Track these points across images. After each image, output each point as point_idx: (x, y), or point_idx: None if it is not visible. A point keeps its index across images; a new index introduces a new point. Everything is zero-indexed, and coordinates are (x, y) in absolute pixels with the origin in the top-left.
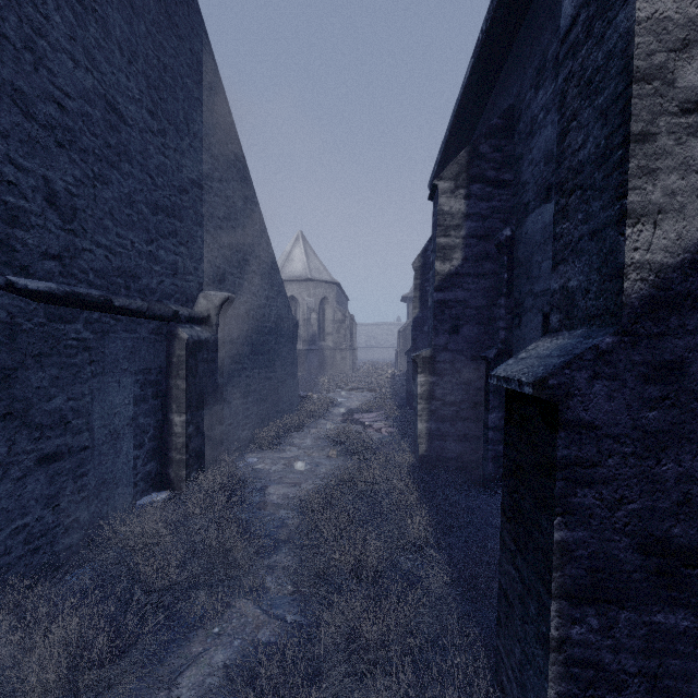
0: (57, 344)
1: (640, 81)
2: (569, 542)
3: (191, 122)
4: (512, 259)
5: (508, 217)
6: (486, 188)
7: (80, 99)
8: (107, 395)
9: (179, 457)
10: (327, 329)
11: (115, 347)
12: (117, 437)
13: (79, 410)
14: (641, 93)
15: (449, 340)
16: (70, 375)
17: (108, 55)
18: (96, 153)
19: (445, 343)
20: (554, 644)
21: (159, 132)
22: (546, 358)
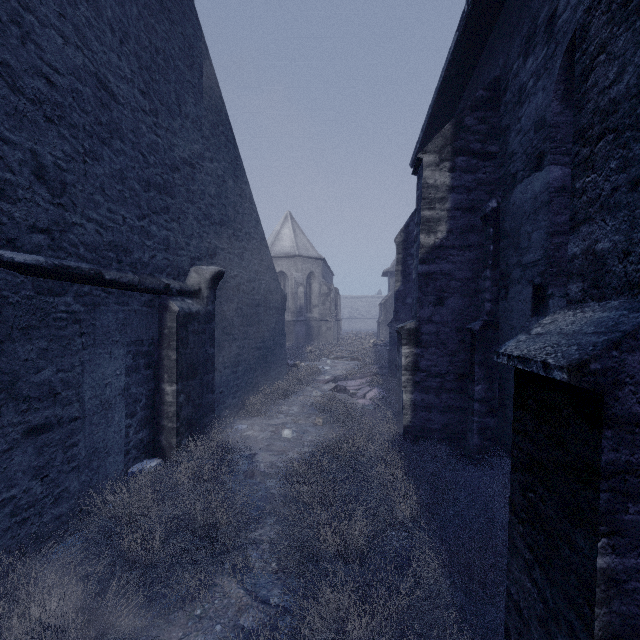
0: (46, 316)
1: None
2: (618, 571)
3: (183, 103)
4: (497, 230)
5: (494, 189)
6: (472, 160)
7: (70, 76)
8: (98, 366)
9: (170, 425)
10: (314, 302)
11: (106, 319)
12: (108, 407)
13: (68, 381)
14: None
15: (434, 312)
16: (59, 347)
17: (99, 34)
18: (87, 129)
19: (430, 314)
20: None
21: (151, 112)
22: (577, 335)
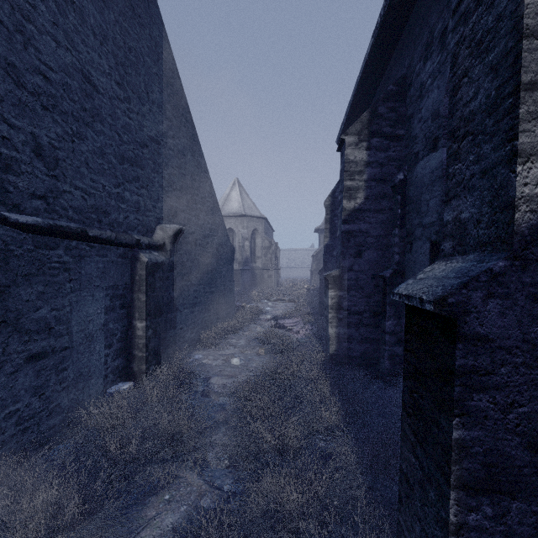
0: (42, 266)
1: (530, 37)
2: (466, 440)
3: (150, 92)
4: (404, 197)
5: (401, 164)
6: (384, 141)
7: (61, 72)
8: (83, 306)
9: (140, 354)
10: (257, 254)
11: (89, 268)
12: (91, 339)
13: (60, 318)
14: (531, 47)
15: (354, 263)
16: (53, 291)
17: (84, 37)
18: (74, 115)
19: (351, 264)
20: (453, 528)
21: (125, 99)
22: (444, 279)
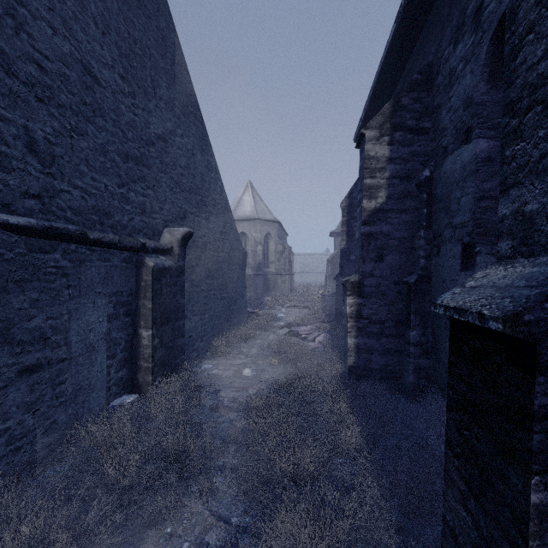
0: (37, 271)
1: None
2: None
3: (157, 87)
4: (430, 196)
5: (427, 160)
6: (408, 135)
7: (58, 62)
8: (83, 314)
9: (146, 365)
10: (270, 258)
11: (90, 273)
12: (92, 350)
13: (57, 328)
14: None
15: (375, 267)
16: (49, 298)
17: (84, 26)
18: (73, 108)
19: (371, 269)
20: None
21: (130, 94)
22: (509, 288)
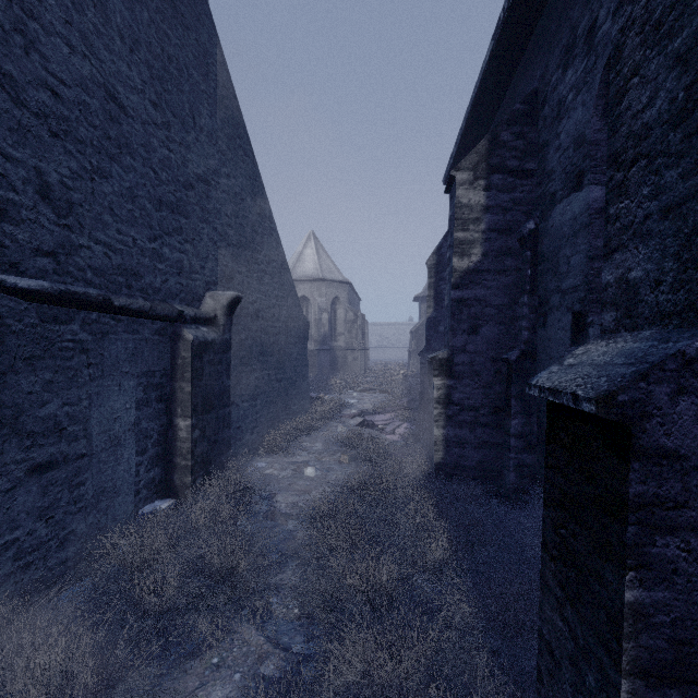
0: (51, 346)
1: None
2: (646, 604)
3: (197, 115)
4: (535, 253)
5: (532, 209)
6: (508, 178)
7: (76, 87)
8: (106, 399)
9: (184, 463)
10: (339, 330)
11: (115, 349)
12: (117, 444)
13: (75, 416)
14: None
15: (468, 341)
16: (65, 379)
17: (108, 41)
18: (94, 144)
19: (463, 343)
20: None
21: (163, 125)
22: (607, 366)
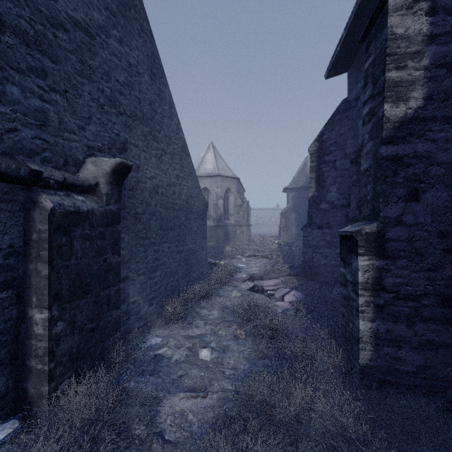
0: None
1: None
2: None
3: None
4: None
5: None
6: None
7: None
8: None
9: (40, 367)
10: (230, 211)
11: None
12: None
13: None
14: None
15: (405, 210)
16: None
17: None
18: None
19: (399, 213)
20: None
21: None
22: None
